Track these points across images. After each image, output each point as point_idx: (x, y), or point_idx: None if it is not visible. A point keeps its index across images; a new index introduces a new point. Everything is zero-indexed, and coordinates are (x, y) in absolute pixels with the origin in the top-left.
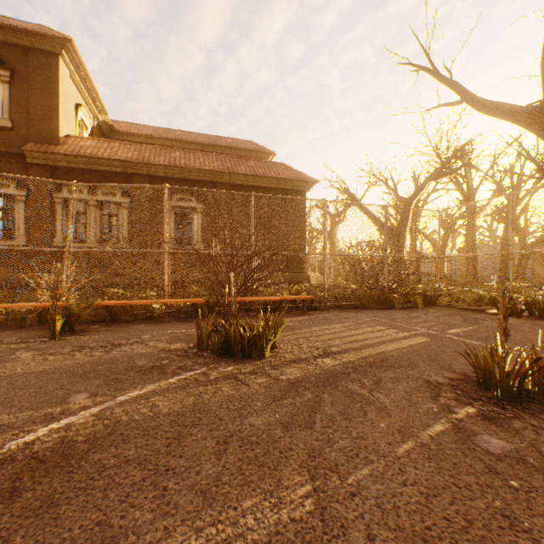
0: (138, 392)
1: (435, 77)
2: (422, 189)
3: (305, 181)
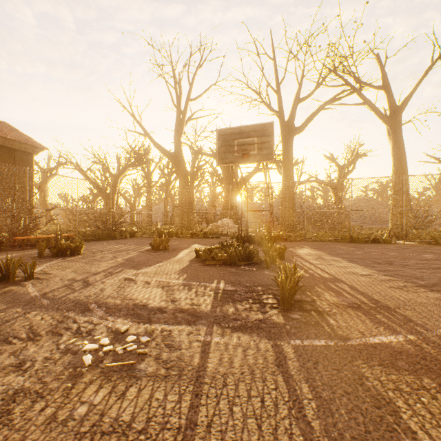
0: (48, 264)
1: (134, 118)
2: (125, 172)
3: (35, 146)
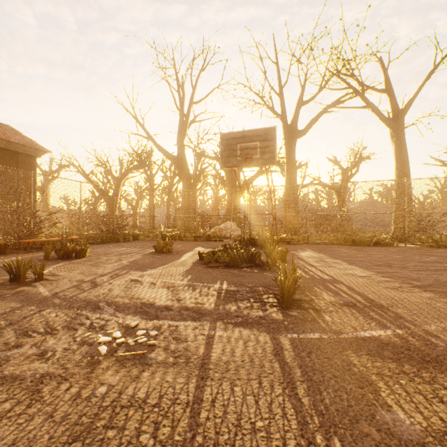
0: (55, 266)
1: (137, 121)
2: (128, 174)
3: (38, 149)
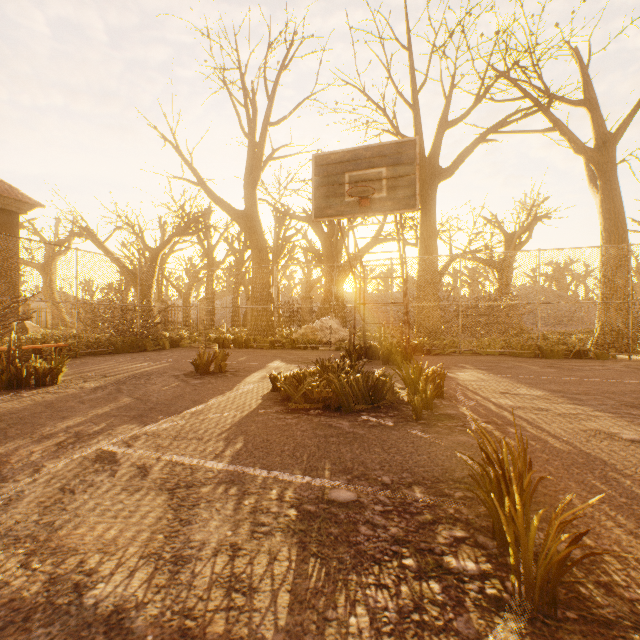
0: None
1: (180, 156)
2: (169, 243)
3: (21, 201)
